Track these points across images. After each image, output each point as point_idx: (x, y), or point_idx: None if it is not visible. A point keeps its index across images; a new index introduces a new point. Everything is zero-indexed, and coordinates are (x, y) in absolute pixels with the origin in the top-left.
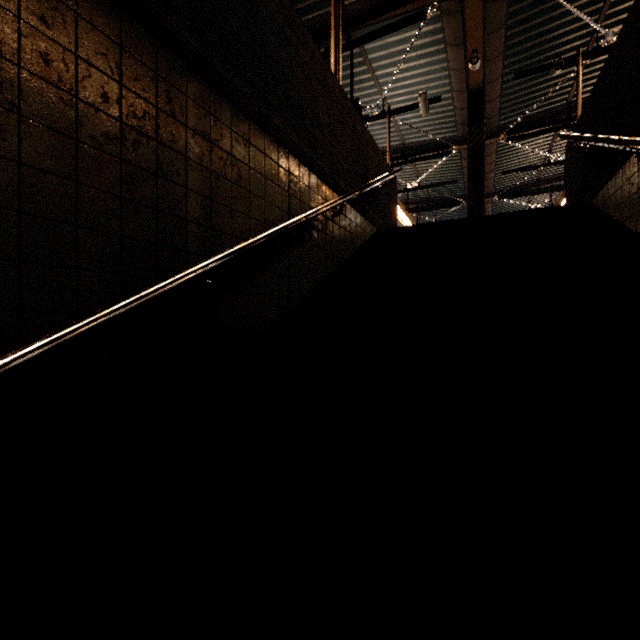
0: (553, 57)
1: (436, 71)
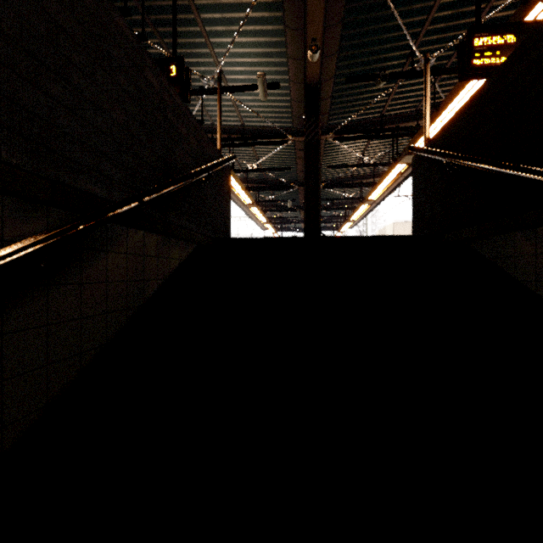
0: (376, 70)
1: (275, 55)
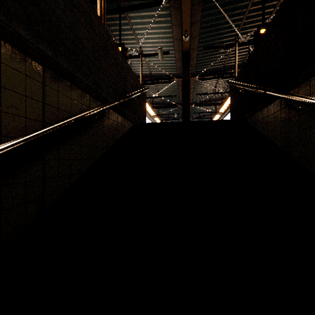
0: (219, 43)
1: (167, 38)
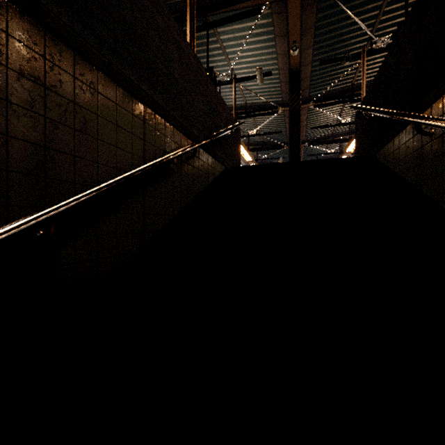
0: (344, 53)
1: (268, 53)
